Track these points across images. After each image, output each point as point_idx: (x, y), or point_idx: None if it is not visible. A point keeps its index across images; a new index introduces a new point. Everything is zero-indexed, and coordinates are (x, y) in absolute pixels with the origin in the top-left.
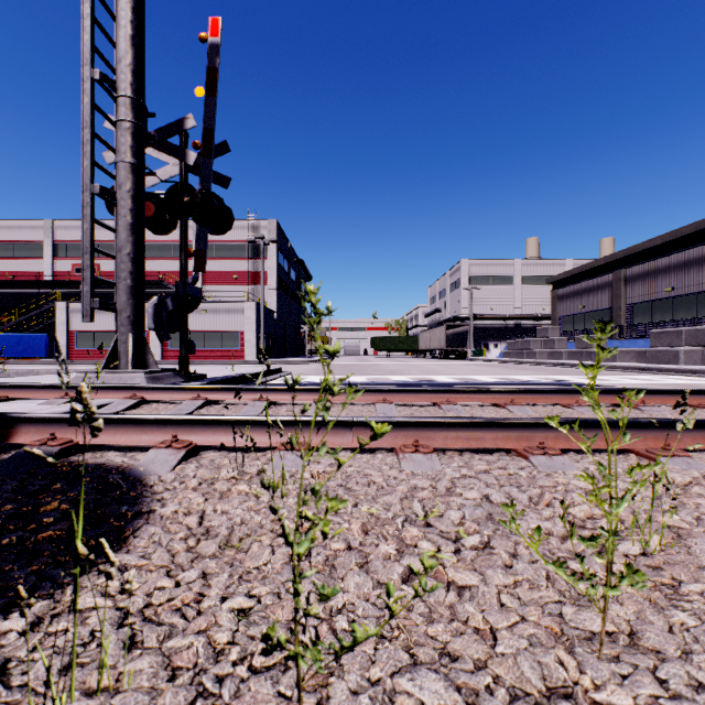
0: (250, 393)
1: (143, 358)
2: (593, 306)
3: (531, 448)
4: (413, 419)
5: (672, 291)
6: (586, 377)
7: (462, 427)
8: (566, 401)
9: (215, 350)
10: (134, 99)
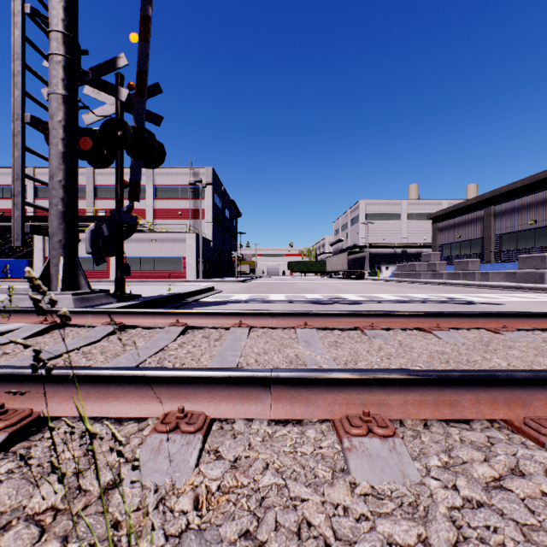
0: (167, 317)
1: (75, 280)
2: (467, 236)
3: (541, 425)
4: (358, 374)
5: (535, 223)
6: (472, 295)
7: (427, 386)
8: (492, 325)
9: (162, 272)
10: (66, 34)
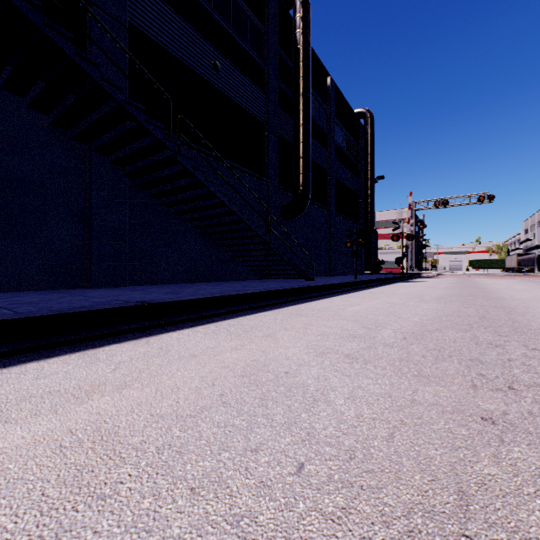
0: None
1: (416, 270)
2: None
3: None
4: None
5: None
6: None
7: None
8: None
9: (387, 269)
10: (415, 235)
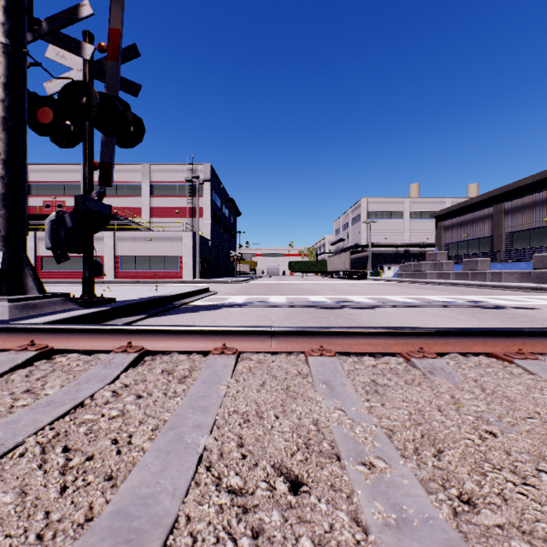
0: (117, 337)
1: (21, 281)
2: (475, 235)
3: None
4: None
5: None
6: (492, 297)
7: None
8: None
9: (158, 272)
10: None
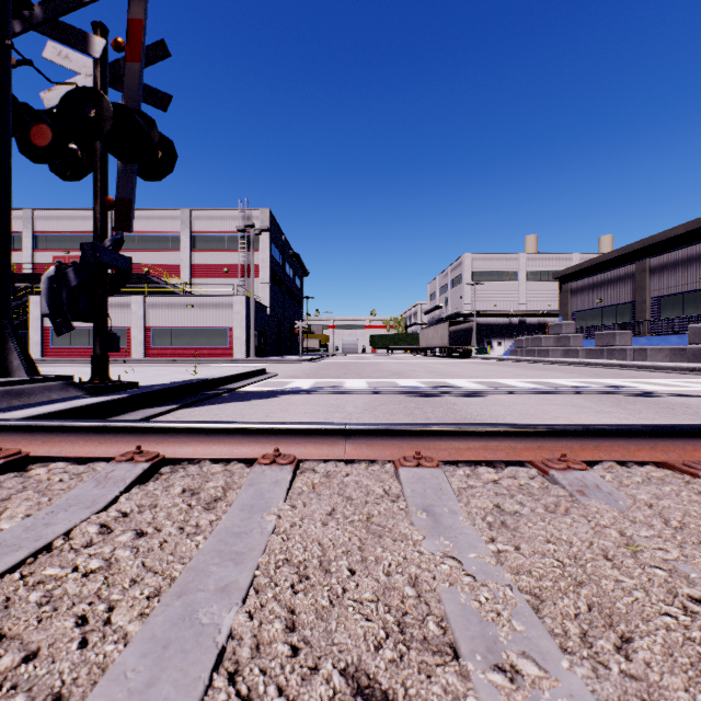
0: (122, 439)
1: (2, 359)
2: (612, 300)
3: None
4: None
5: None
6: (638, 380)
7: None
8: None
9: (201, 348)
10: None
